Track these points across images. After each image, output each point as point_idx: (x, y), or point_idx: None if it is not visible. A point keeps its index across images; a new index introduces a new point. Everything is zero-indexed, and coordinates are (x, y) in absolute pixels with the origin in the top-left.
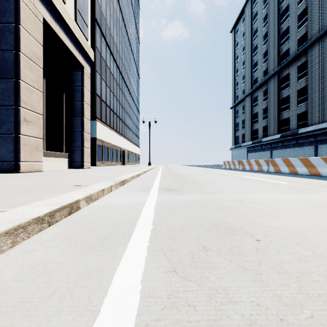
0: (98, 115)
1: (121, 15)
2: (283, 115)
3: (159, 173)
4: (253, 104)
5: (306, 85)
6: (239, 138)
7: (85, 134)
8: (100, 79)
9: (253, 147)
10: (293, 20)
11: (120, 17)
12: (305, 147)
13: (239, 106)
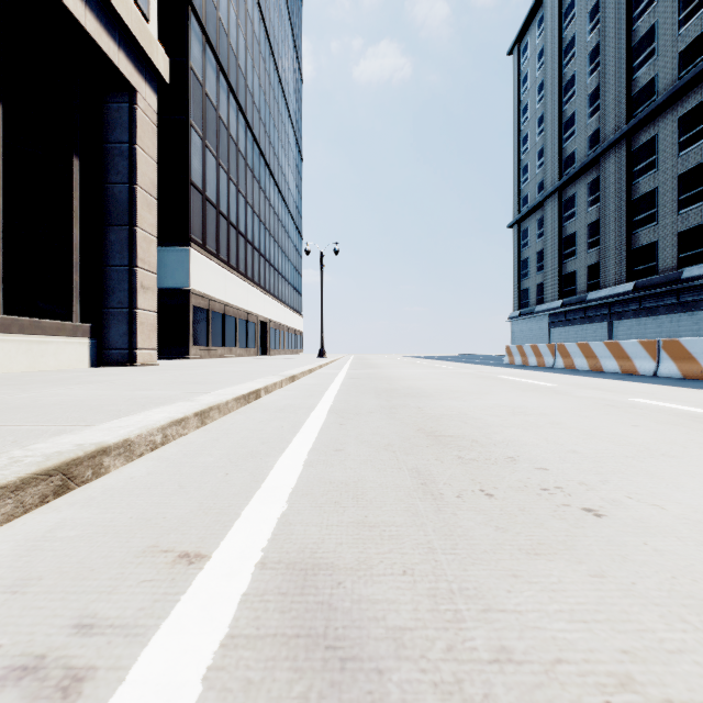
0: (197, 235)
1: (257, 8)
2: (641, 237)
3: (333, 385)
4: (564, 215)
5: (702, 162)
6: (529, 293)
7: (141, 273)
8: (201, 148)
9: (565, 315)
10: (667, 7)
11: (256, 12)
12: (699, 313)
13: (529, 219)
